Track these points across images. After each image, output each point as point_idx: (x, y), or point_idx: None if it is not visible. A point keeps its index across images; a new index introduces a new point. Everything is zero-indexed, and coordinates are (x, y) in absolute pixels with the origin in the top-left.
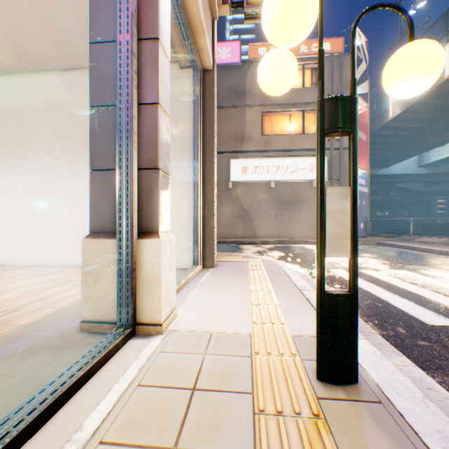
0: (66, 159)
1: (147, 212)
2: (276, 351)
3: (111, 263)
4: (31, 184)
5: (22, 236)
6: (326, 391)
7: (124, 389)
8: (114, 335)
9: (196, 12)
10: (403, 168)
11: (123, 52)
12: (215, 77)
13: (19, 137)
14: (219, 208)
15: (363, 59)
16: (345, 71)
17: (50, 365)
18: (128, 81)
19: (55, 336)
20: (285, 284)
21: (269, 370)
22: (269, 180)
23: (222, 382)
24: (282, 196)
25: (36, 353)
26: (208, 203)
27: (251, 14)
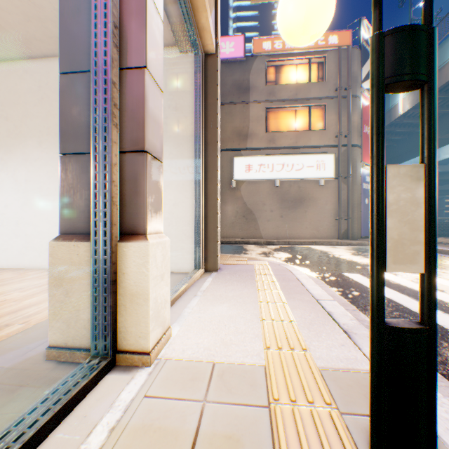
0: (57, 153)
1: (131, 207)
2: (303, 398)
3: (85, 273)
4: (20, 181)
5: (10, 236)
6: None
7: None
8: (84, 371)
9: None
10: None
11: None
12: (218, 62)
13: (6, 130)
14: (222, 207)
15: None
16: (353, 64)
17: None
18: (106, 36)
19: (11, 367)
20: (298, 292)
21: (298, 434)
22: (274, 178)
23: None
24: (287, 195)
25: None
26: (211, 200)
27: None
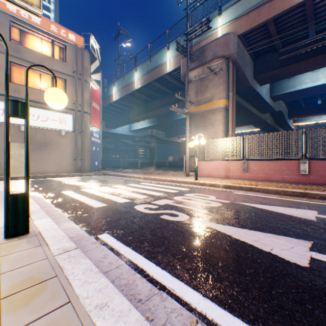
0: None
1: None
2: None
3: None
4: None
5: None
6: (8, 241)
7: None
8: None
9: None
10: (123, 131)
11: None
12: None
13: None
14: None
15: (98, 58)
16: (86, 61)
17: None
18: None
19: None
20: None
21: None
22: (20, 124)
23: None
24: (34, 139)
25: None
26: None
27: None
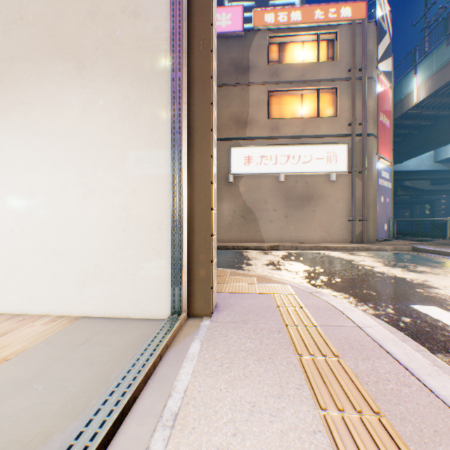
0: None
1: None
2: None
3: None
4: None
5: None
6: None
7: None
8: None
9: None
10: (418, 164)
11: None
12: None
13: None
14: (217, 205)
15: (387, 31)
16: (369, 41)
17: None
18: None
19: None
20: (445, 430)
21: None
22: (278, 172)
23: None
24: (293, 192)
25: None
26: (199, 184)
27: None
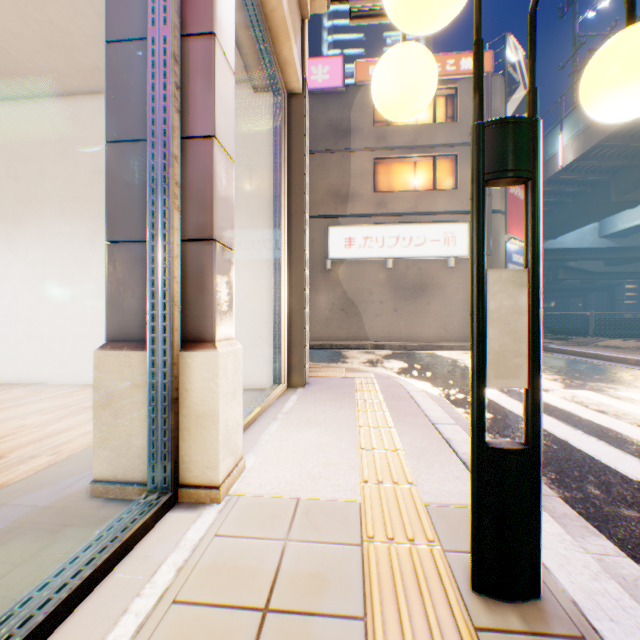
0: (86, 226)
1: (197, 308)
2: (402, 535)
3: (140, 389)
4: (34, 264)
5: (21, 339)
6: (489, 615)
7: (149, 610)
8: (142, 507)
9: (276, 3)
10: (578, 240)
11: (157, 55)
12: (306, 104)
13: (16, 194)
14: (312, 297)
15: (521, 82)
16: (495, 99)
17: (33, 562)
18: (166, 100)
19: (49, 505)
20: (411, 414)
21: (392, 571)
22: (385, 257)
23: (314, 596)
24: (403, 280)
25: (14, 538)
26: (296, 291)
27: (359, 10)
